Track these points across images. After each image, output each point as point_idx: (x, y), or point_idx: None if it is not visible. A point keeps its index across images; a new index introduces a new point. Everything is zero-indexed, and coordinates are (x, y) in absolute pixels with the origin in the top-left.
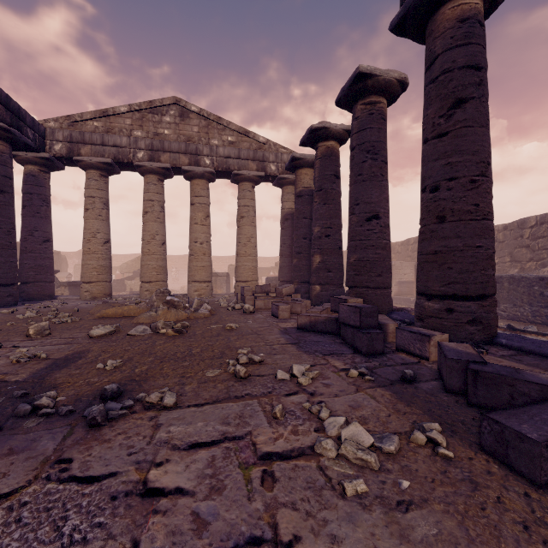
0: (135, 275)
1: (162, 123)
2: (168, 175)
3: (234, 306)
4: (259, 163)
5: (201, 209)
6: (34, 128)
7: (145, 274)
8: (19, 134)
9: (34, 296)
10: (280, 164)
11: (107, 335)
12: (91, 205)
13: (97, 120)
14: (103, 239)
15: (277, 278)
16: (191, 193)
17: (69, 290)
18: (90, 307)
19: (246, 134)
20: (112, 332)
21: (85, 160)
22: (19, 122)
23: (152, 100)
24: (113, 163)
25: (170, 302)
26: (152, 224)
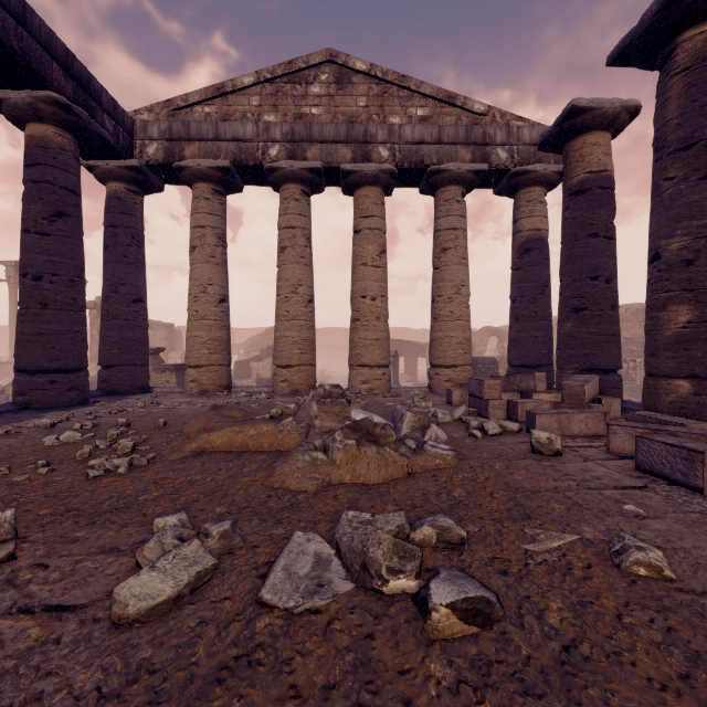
0: (263, 354)
1: (307, 98)
2: (317, 185)
3: (478, 424)
4: (477, 148)
5: (373, 238)
6: (116, 117)
7: (281, 353)
8: (87, 116)
9: (119, 388)
10: (515, 148)
11: (183, 596)
12: (199, 239)
13: (208, 103)
14: (217, 295)
15: (486, 360)
16: (355, 213)
17: (177, 376)
18: (190, 415)
19: (449, 101)
20: (204, 577)
21: (190, 166)
22: (89, 101)
23: (292, 60)
24: (232, 168)
25: (362, 427)
26: (293, 268)
